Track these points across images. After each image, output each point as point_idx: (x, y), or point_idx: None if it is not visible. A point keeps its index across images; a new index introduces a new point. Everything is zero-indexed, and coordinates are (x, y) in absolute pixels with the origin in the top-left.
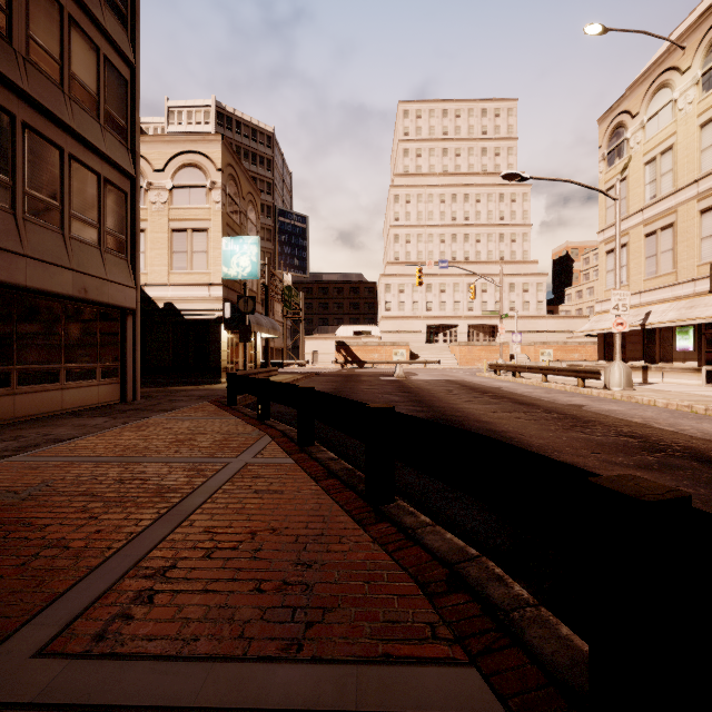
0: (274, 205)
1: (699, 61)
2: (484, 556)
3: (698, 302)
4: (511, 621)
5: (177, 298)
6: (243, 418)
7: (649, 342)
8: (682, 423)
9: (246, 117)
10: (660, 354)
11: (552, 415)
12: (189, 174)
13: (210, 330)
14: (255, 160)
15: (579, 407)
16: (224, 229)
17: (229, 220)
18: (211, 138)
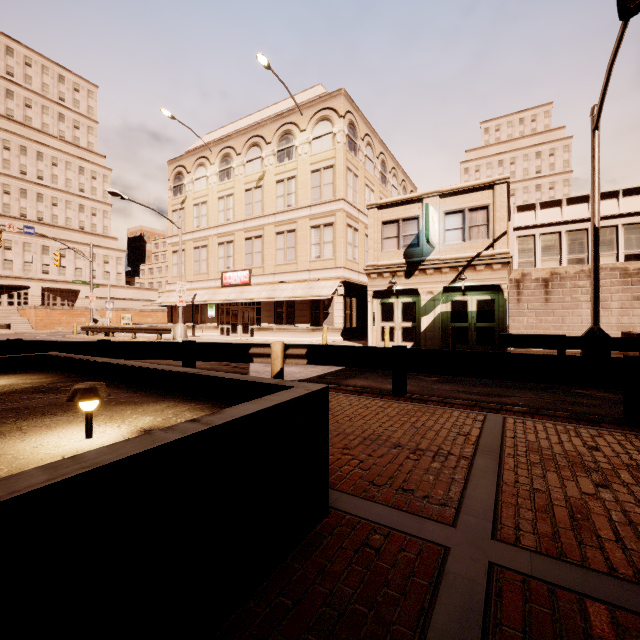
0: None
1: (218, 163)
2: None
3: (217, 291)
4: None
5: None
6: None
7: (196, 311)
8: None
9: None
10: (201, 319)
11: None
12: None
13: None
14: None
15: None
16: None
17: None
18: None
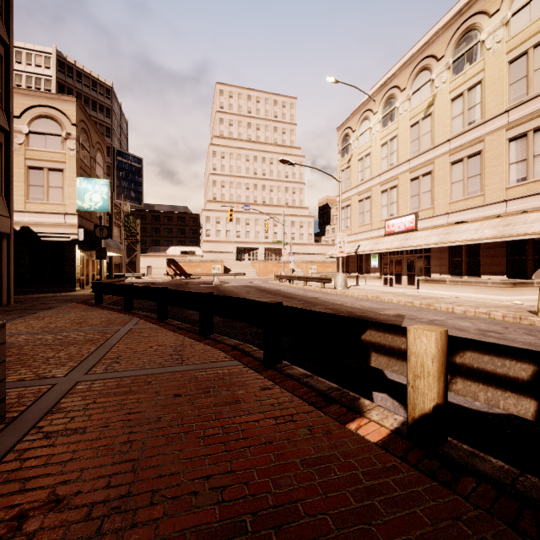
0: (112, 146)
1: (381, 110)
2: (246, 343)
3: (380, 240)
4: (250, 353)
5: (34, 223)
6: (112, 310)
7: (360, 262)
8: (357, 303)
9: (86, 69)
10: (365, 269)
11: (300, 302)
12: (45, 123)
13: (66, 250)
14: (95, 107)
15: (316, 298)
16: (78, 171)
17: (82, 164)
18: (67, 98)
